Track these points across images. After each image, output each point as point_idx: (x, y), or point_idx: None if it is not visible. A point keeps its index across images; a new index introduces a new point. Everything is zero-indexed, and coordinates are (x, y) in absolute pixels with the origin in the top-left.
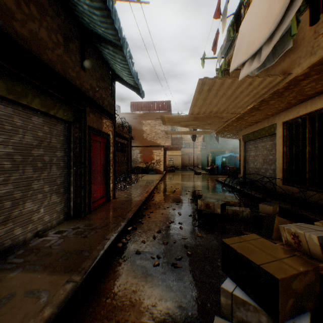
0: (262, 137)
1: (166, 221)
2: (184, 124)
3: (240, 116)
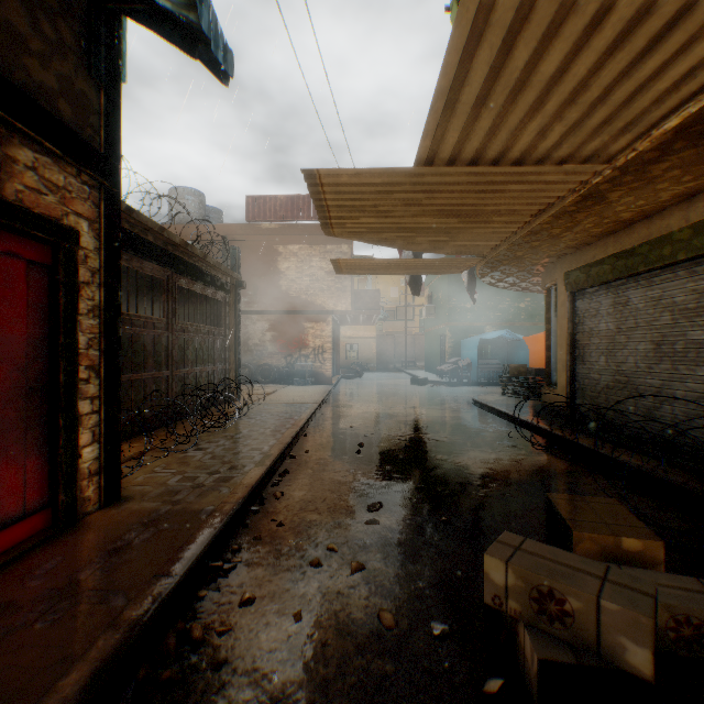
0: (653, 268)
1: None
2: (394, 228)
3: (599, 186)
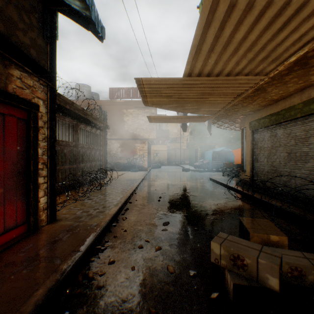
0: (287, 120)
1: (137, 309)
2: (174, 102)
3: (263, 85)
